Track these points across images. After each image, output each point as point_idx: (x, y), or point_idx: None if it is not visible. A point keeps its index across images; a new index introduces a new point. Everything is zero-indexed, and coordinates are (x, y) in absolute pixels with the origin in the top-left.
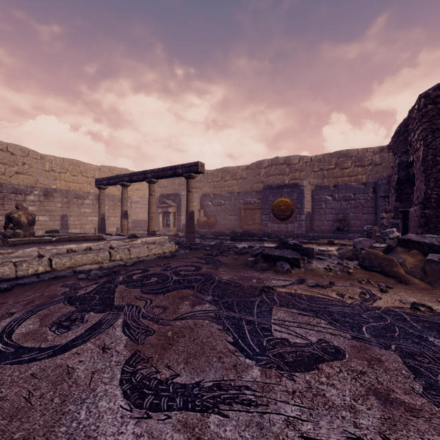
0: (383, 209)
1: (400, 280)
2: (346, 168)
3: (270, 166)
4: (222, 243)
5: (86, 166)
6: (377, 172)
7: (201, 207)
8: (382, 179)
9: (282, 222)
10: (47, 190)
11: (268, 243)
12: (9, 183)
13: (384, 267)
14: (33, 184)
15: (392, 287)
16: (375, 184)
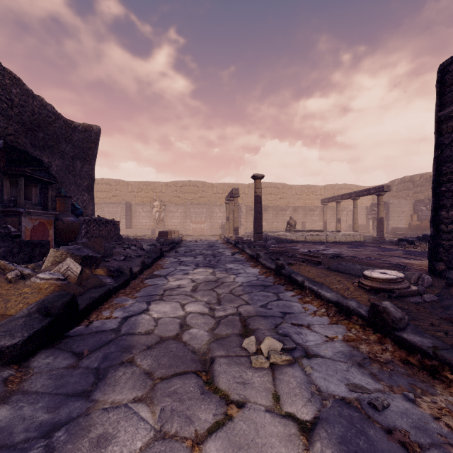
0: None
1: None
2: None
3: None
4: None
5: (315, 187)
6: None
7: (413, 213)
8: None
9: None
10: (295, 207)
11: None
12: (277, 204)
13: None
14: (287, 204)
15: None
16: None
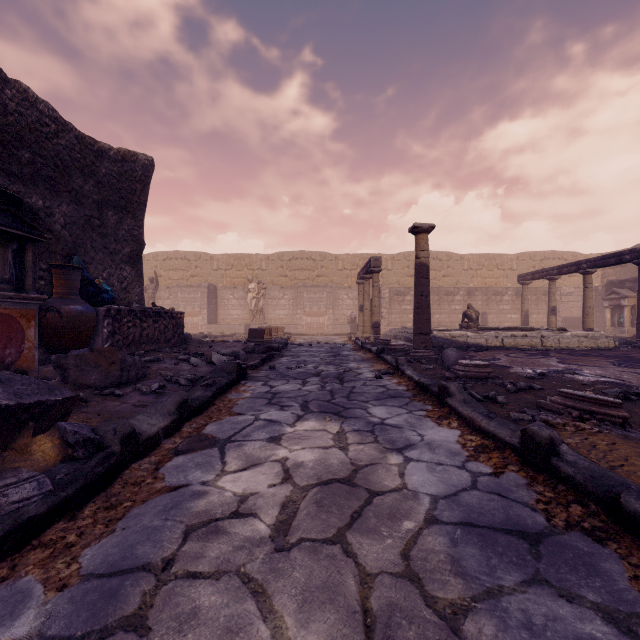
0: None
1: None
2: None
3: None
4: None
5: (502, 257)
6: None
7: None
8: None
9: None
10: (469, 290)
11: None
12: (438, 286)
13: None
14: (454, 285)
15: None
16: None
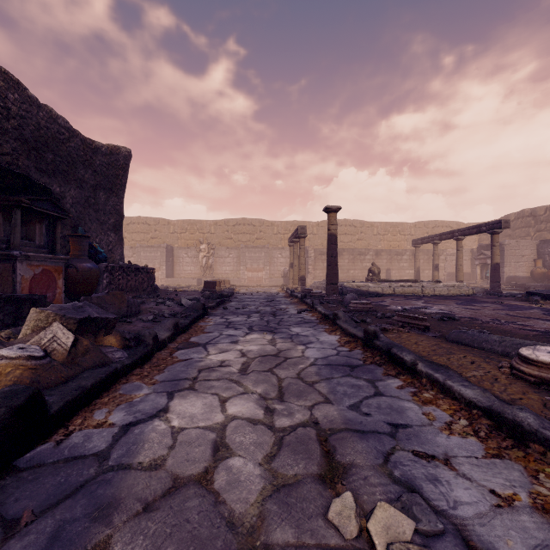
0: None
1: None
2: None
3: None
4: None
5: (403, 225)
6: None
7: (537, 257)
8: None
9: None
10: (377, 251)
11: None
12: (353, 247)
13: None
14: (366, 246)
15: None
16: None
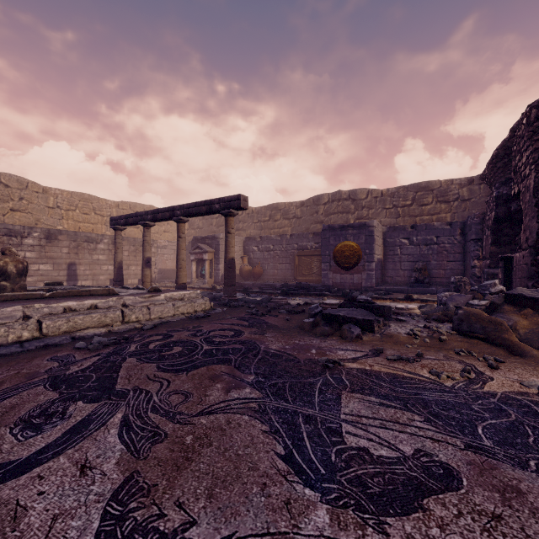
0: (475, 255)
1: (512, 350)
2: (426, 204)
3: (331, 201)
4: (270, 299)
5: (100, 201)
6: (465, 210)
7: (244, 254)
8: (473, 217)
9: (346, 272)
10: (50, 232)
11: (329, 298)
12: (2, 222)
13: (490, 333)
14: (33, 224)
15: (504, 361)
16: (463, 224)
